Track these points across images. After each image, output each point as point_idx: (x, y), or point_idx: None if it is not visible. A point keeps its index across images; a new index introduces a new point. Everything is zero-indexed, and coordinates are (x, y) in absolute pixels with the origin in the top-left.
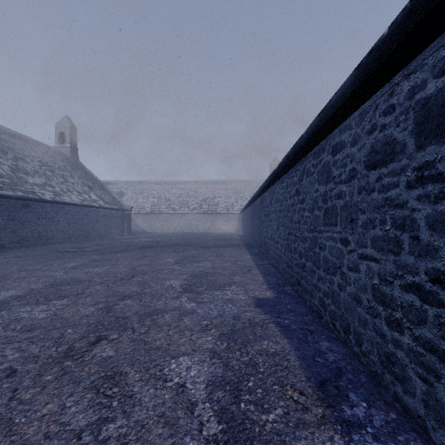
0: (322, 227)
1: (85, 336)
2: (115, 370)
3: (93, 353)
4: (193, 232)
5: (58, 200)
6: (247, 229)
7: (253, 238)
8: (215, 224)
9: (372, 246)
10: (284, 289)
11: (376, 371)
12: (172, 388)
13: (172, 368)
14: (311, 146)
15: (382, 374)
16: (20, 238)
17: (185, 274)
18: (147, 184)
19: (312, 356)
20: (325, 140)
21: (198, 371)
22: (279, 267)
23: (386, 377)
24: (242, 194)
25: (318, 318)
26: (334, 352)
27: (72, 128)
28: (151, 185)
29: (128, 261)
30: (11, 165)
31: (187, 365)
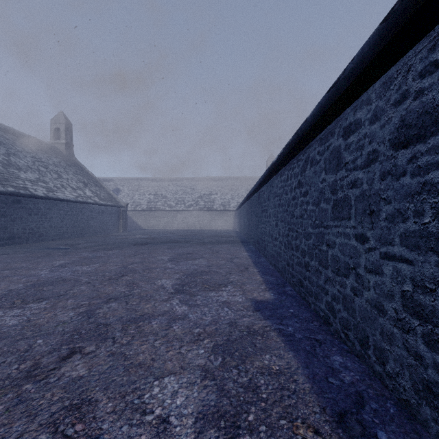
0: (331, 221)
1: (57, 349)
2: (84, 397)
3: (61, 372)
4: (189, 229)
5: (50, 196)
6: (243, 226)
7: (250, 235)
8: (211, 221)
9: (401, 243)
10: (284, 290)
11: (408, 400)
12: (151, 424)
13: (154, 393)
14: (316, 131)
15: (417, 405)
16: (11, 235)
17: (178, 273)
18: (144, 181)
19: (324, 375)
20: (334, 122)
21: (186, 398)
22: (278, 265)
23: (425, 411)
24: (238, 191)
25: (325, 324)
26: (350, 369)
27: (67, 124)
28: (147, 182)
29: (120, 259)
30: (3, 160)
31: (173, 389)
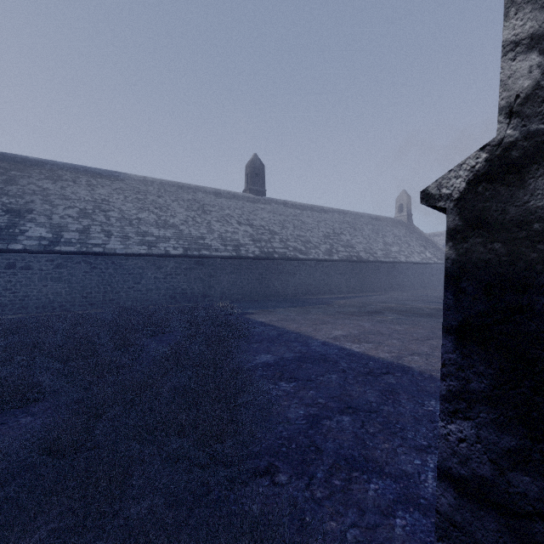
0: None
1: None
2: None
3: None
4: None
5: (408, 261)
6: None
7: None
8: None
9: None
10: None
11: None
12: None
13: None
14: None
15: None
16: (391, 286)
17: None
18: None
19: None
20: None
21: None
22: None
23: None
24: None
25: None
26: None
27: (408, 199)
28: None
29: None
30: (382, 241)
31: None
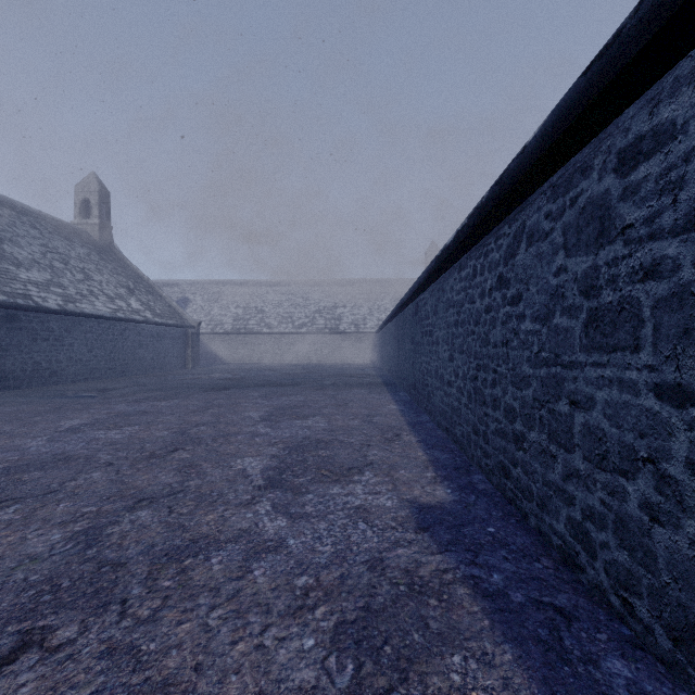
0: (582, 353)
1: None
2: None
3: None
4: (301, 363)
5: (70, 309)
6: (388, 359)
7: (400, 374)
8: (336, 351)
9: None
10: (470, 481)
11: None
12: None
13: None
14: (543, 172)
15: None
16: (1, 374)
17: (275, 445)
18: (228, 286)
19: None
20: (590, 146)
21: None
22: (454, 430)
23: None
24: (379, 301)
25: (566, 565)
26: None
27: (103, 193)
28: (233, 288)
29: (178, 416)
30: None
31: None
